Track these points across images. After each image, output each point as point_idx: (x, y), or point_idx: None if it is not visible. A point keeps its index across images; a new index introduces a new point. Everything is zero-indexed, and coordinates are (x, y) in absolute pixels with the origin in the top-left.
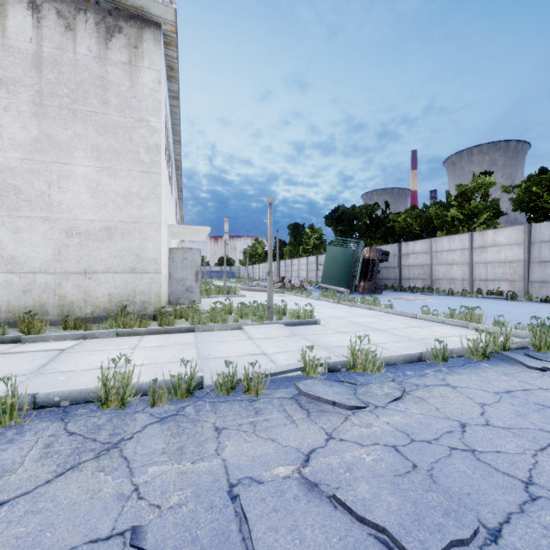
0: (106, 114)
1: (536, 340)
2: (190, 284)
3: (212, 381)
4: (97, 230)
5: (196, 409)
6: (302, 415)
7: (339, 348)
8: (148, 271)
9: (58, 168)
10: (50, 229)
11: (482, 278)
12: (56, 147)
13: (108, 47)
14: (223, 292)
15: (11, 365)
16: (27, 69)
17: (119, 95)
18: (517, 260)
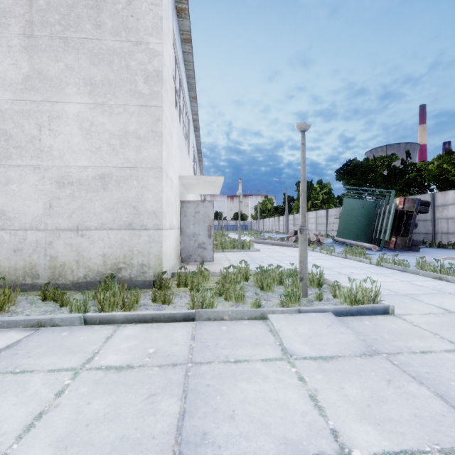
0: (100, 40)
1: None
2: (202, 240)
3: None
4: (90, 179)
5: None
6: None
7: None
8: (147, 226)
9: (48, 108)
10: (40, 179)
11: None
12: (47, 83)
13: None
14: (237, 246)
15: None
16: None
17: (114, 16)
18: None
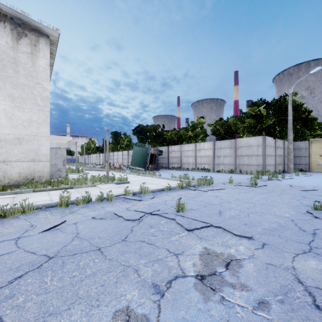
0: (17, 78)
1: (197, 183)
2: (60, 167)
3: (96, 197)
4: (12, 139)
5: (92, 205)
6: (126, 203)
7: (137, 189)
8: (42, 160)
9: None
10: None
11: (199, 163)
12: None
13: (18, 43)
14: (74, 171)
15: None
16: None
17: (25, 69)
18: (211, 156)
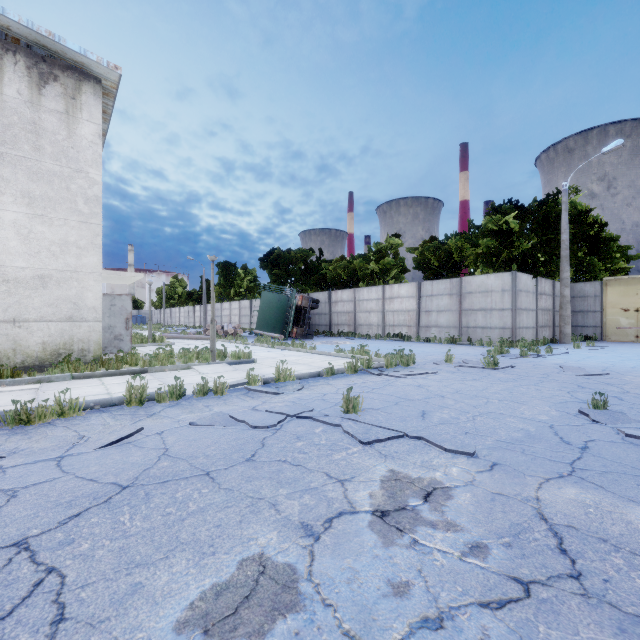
0: (40, 161)
1: (385, 362)
2: (119, 332)
3: (194, 388)
4: (29, 278)
5: (188, 402)
6: (250, 398)
7: (270, 374)
8: (87, 319)
9: None
10: None
11: (391, 323)
12: None
13: (42, 94)
14: (146, 341)
15: (4, 399)
16: None
17: (54, 143)
18: (413, 310)
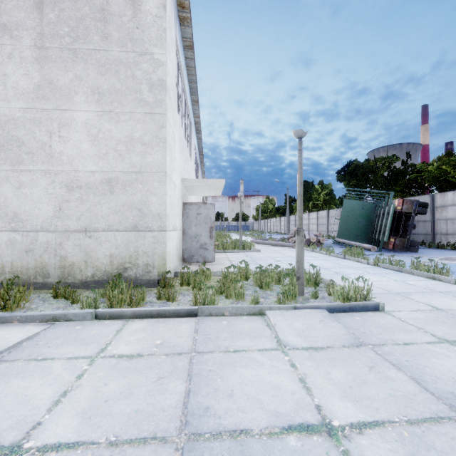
0: (107, 51)
1: None
2: (204, 241)
3: None
4: (98, 183)
5: None
6: None
7: None
8: (151, 228)
9: (58, 116)
10: (51, 183)
11: None
12: (57, 92)
13: None
14: (238, 246)
15: None
16: (30, 10)
17: (120, 28)
18: None
